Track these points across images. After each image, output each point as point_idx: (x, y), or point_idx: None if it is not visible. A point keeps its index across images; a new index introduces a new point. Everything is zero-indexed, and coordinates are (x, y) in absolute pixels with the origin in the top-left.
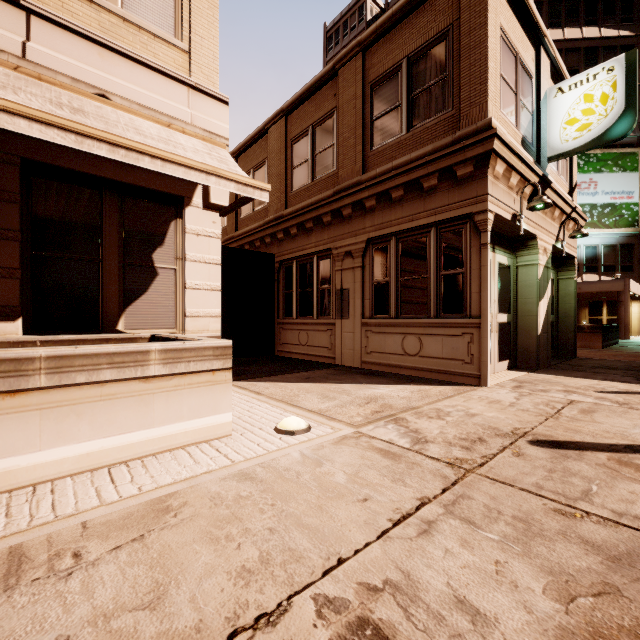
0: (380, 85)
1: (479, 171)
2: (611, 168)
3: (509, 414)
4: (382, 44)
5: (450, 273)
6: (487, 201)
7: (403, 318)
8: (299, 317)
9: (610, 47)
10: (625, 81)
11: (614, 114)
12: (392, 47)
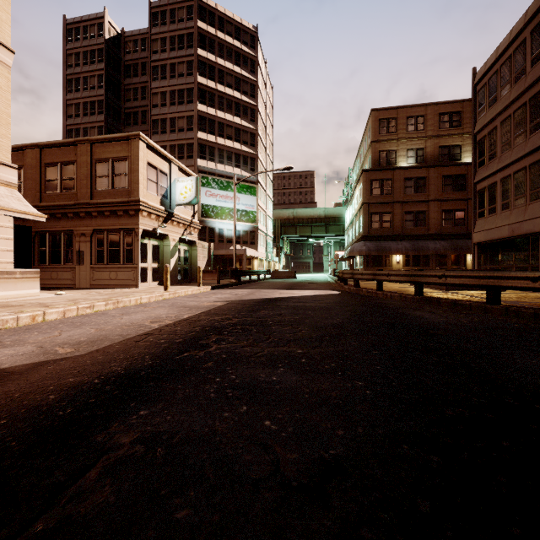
0: (100, 163)
1: (137, 214)
2: (246, 192)
3: (134, 290)
4: (101, 146)
5: (128, 248)
6: (139, 225)
7: (110, 265)
8: (51, 264)
9: (246, 131)
10: (196, 186)
11: (193, 196)
12: (105, 150)
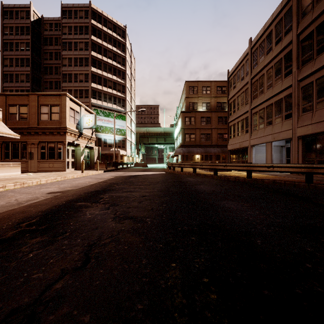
0: (43, 106)
1: (65, 134)
2: (119, 118)
3: (65, 173)
4: (43, 97)
5: (59, 151)
6: (66, 140)
7: (49, 160)
8: (13, 159)
9: (119, 84)
10: (95, 119)
11: (93, 124)
12: (46, 100)
